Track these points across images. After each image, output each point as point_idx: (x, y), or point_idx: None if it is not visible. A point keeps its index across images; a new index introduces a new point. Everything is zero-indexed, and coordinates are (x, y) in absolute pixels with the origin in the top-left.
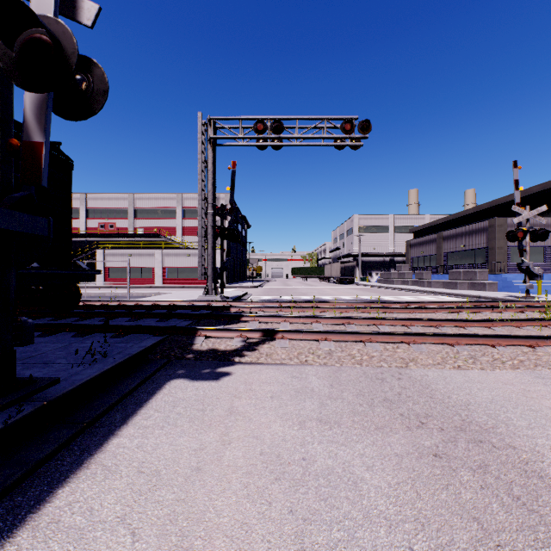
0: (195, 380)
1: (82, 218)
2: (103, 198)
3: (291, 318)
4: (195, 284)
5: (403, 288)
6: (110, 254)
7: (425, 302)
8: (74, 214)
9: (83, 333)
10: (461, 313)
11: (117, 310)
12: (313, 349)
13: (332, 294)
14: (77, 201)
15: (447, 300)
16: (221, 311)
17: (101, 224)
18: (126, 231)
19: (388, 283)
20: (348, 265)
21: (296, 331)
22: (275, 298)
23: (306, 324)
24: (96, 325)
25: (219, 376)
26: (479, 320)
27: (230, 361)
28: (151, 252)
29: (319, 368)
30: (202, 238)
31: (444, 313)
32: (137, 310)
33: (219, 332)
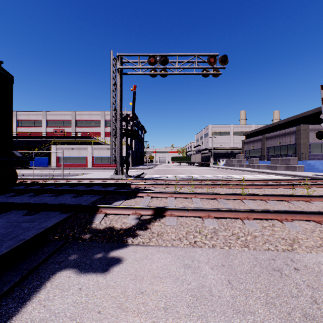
0: (82, 271)
1: (43, 126)
2: (56, 114)
3: (175, 194)
4: (112, 167)
5: (242, 169)
6: (60, 148)
7: (266, 180)
8: (39, 124)
9: (2, 211)
10: (297, 189)
11: (50, 186)
12: (199, 227)
13: (198, 173)
14: (40, 116)
15: (275, 178)
16: (124, 187)
17: (55, 130)
18: (70, 134)
19: (231, 166)
20: (205, 155)
21: (182, 209)
22: (162, 176)
23: (187, 198)
24: (14, 203)
25: (110, 265)
26: (320, 196)
27: (123, 242)
28: (85, 147)
29: (209, 252)
30: (113, 136)
31: (284, 189)
32: (64, 186)
33: (117, 210)
